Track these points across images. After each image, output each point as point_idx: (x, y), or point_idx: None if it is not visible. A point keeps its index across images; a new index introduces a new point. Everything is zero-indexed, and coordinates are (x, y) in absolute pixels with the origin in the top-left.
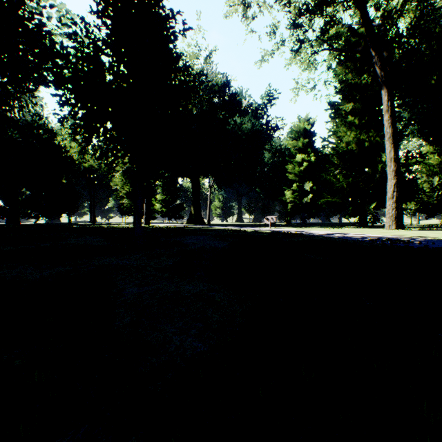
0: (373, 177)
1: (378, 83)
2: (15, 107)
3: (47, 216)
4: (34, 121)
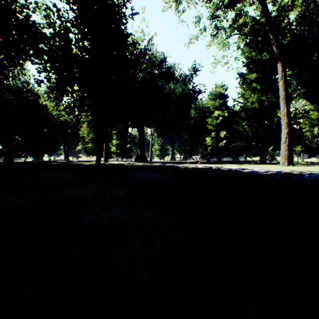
0: (271, 127)
1: (274, 59)
2: (10, 76)
3: (34, 156)
4: (24, 87)
